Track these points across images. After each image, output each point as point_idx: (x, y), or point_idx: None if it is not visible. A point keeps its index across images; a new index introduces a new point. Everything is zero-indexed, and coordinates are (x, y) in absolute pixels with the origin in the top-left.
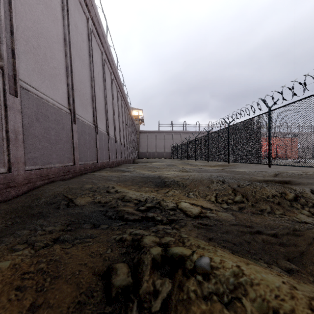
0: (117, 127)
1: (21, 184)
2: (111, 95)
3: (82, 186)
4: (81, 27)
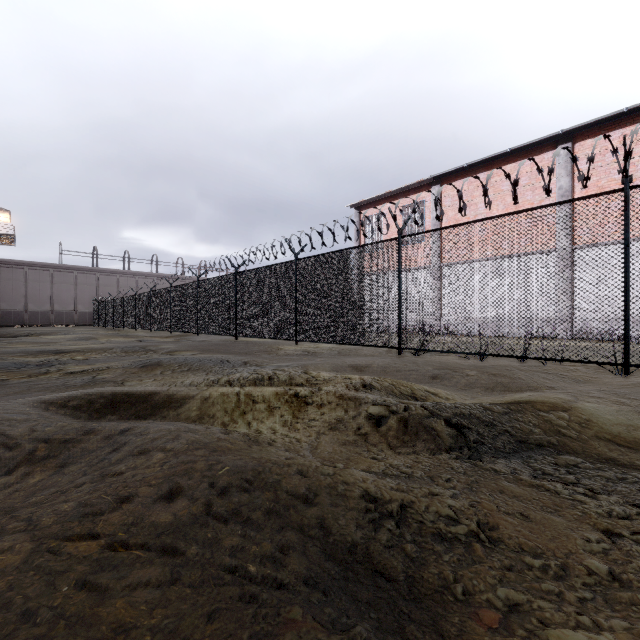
0: None
1: None
2: None
3: None
4: None
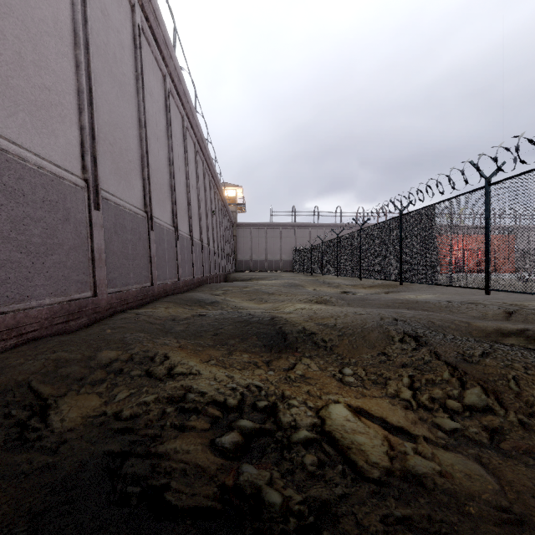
0: (196, 217)
1: None
2: (182, 158)
3: (94, 354)
4: (118, 18)
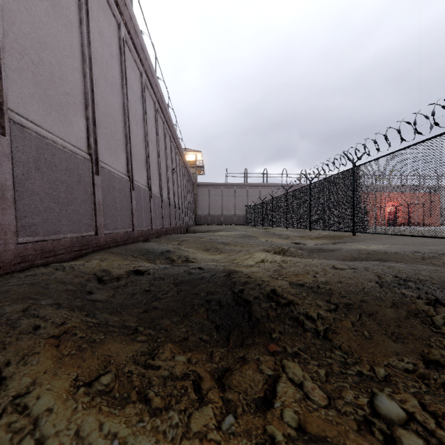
0: (156, 172)
1: None
2: (141, 113)
3: None
4: None
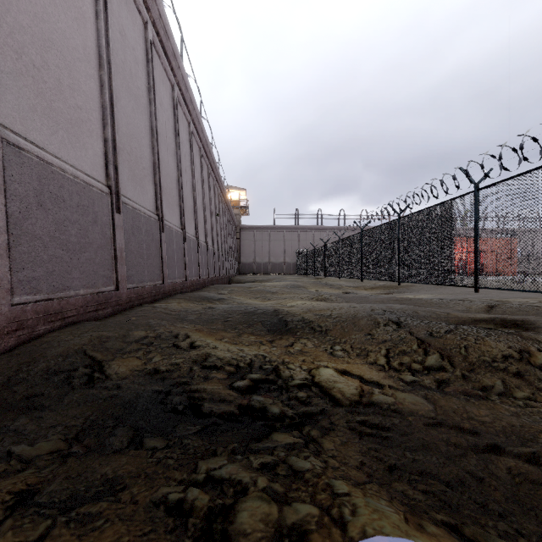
0: (202, 220)
1: (3, 332)
2: (189, 163)
3: (127, 333)
4: (133, 36)
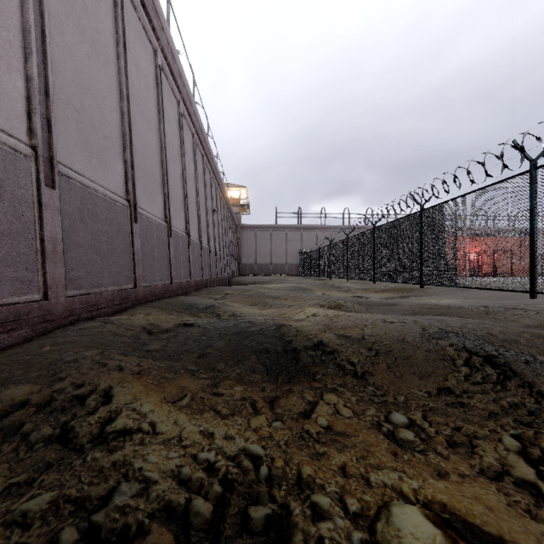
0: (194, 215)
1: None
2: (178, 148)
3: None
4: None
